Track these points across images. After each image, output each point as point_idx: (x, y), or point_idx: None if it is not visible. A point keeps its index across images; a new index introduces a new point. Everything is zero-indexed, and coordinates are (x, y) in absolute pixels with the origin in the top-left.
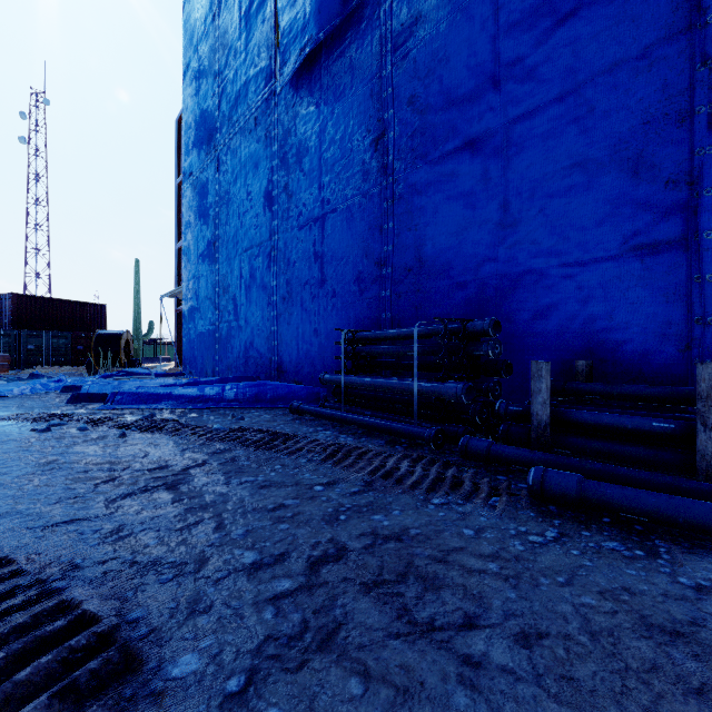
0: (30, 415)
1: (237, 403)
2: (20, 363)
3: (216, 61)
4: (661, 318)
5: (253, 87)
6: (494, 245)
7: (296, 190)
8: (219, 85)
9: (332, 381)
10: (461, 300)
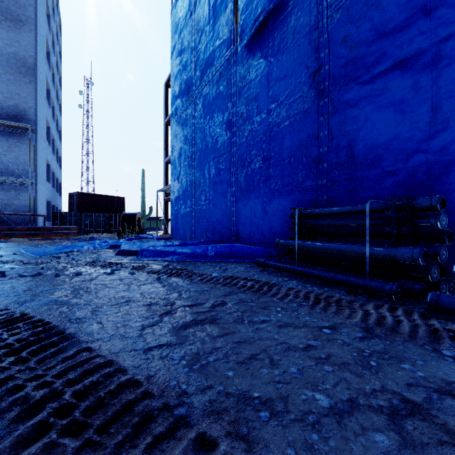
0: (99, 263)
1: (217, 258)
2: (81, 231)
3: (192, 41)
4: None
5: (218, 53)
6: (425, 139)
7: (249, 116)
8: (195, 55)
9: (286, 244)
10: (391, 184)
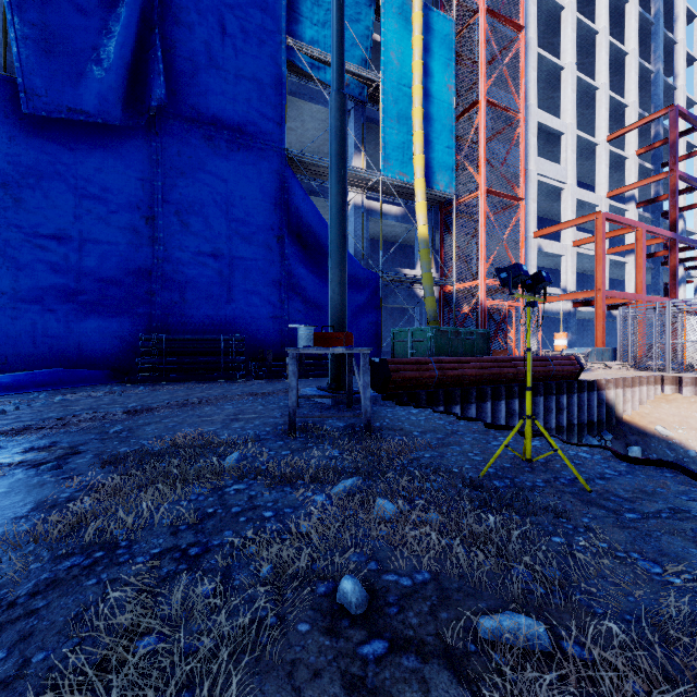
0: None
1: (56, 386)
2: None
3: None
4: (277, 338)
5: None
6: (226, 303)
7: (30, 200)
8: None
9: (151, 363)
10: (209, 324)
